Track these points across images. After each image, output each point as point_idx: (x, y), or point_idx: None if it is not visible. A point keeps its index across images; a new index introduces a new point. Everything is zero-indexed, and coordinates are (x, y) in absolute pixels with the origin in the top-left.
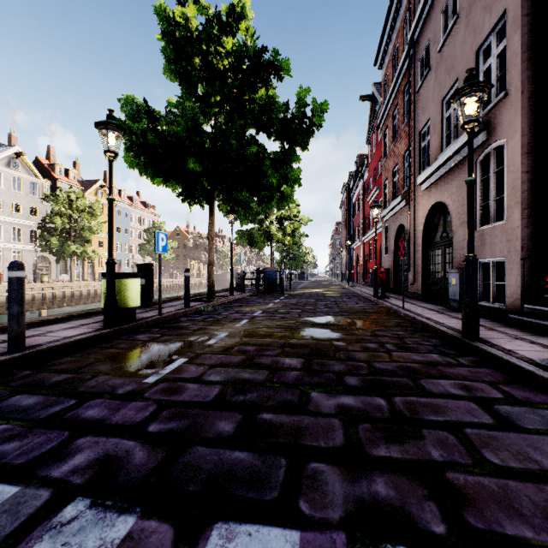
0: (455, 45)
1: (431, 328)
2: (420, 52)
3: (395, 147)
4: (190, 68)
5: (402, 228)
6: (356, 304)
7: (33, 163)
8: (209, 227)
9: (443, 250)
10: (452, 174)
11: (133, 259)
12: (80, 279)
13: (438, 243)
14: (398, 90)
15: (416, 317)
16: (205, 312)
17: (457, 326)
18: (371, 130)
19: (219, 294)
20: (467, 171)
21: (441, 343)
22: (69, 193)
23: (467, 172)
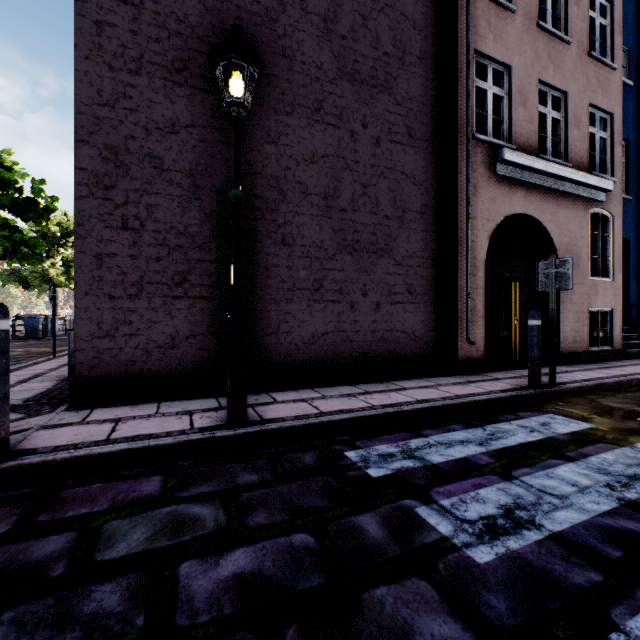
0: None
1: None
2: None
3: None
4: None
5: None
6: None
7: None
8: None
9: None
10: None
11: None
12: None
13: None
14: None
15: None
16: None
17: None
18: None
19: None
20: None
21: None
22: None
23: None
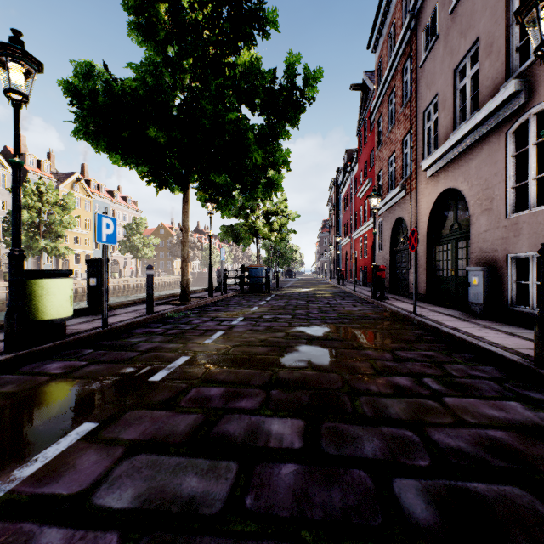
0: (473, 0)
1: (470, 345)
2: (425, 21)
3: (391, 134)
4: (155, 20)
5: (400, 221)
6: (354, 307)
7: (2, 153)
8: (182, 217)
9: (455, 244)
10: (469, 153)
11: (111, 257)
12: None
13: (448, 236)
14: (396, 70)
15: (440, 327)
16: (171, 319)
17: (505, 343)
18: (361, 121)
19: (197, 295)
20: (492, 147)
21: (503, 375)
22: (39, 184)
23: (492, 148)
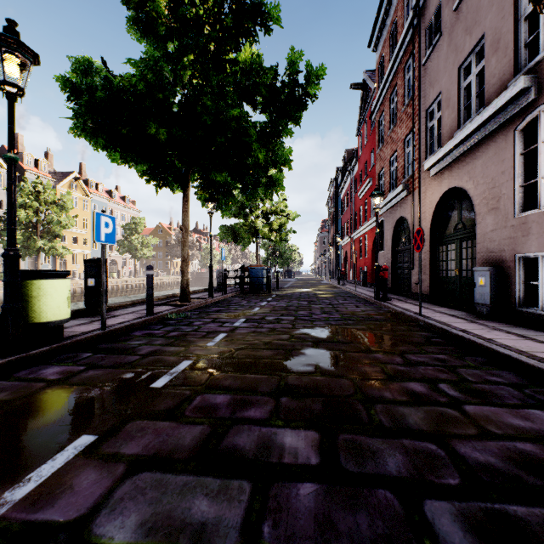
0: None
1: (481, 348)
2: (428, 18)
3: (393, 133)
4: (155, 15)
5: (402, 221)
6: (357, 307)
7: None
8: (182, 216)
9: (459, 244)
10: (475, 152)
11: (109, 257)
12: None
13: (452, 236)
14: (397, 69)
15: (448, 329)
16: (172, 320)
17: (518, 346)
18: (362, 121)
19: (197, 296)
20: (498, 145)
21: (520, 380)
22: (36, 183)
23: (498, 146)
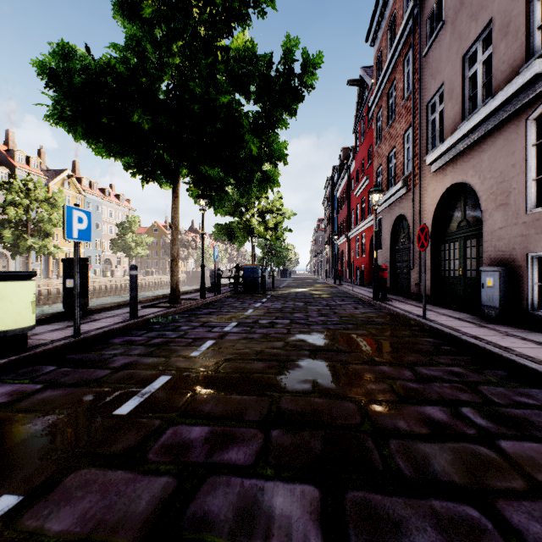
0: None
1: (500, 358)
2: (429, 8)
3: (391, 128)
4: None
5: (401, 219)
6: (356, 309)
7: None
8: (172, 213)
9: (463, 243)
10: (481, 144)
11: (103, 255)
12: (43, 277)
13: (455, 234)
14: (396, 62)
15: (458, 335)
16: (157, 325)
17: (541, 356)
18: (358, 118)
19: (188, 296)
20: (508, 137)
21: None
22: (26, 180)
23: (508, 138)
